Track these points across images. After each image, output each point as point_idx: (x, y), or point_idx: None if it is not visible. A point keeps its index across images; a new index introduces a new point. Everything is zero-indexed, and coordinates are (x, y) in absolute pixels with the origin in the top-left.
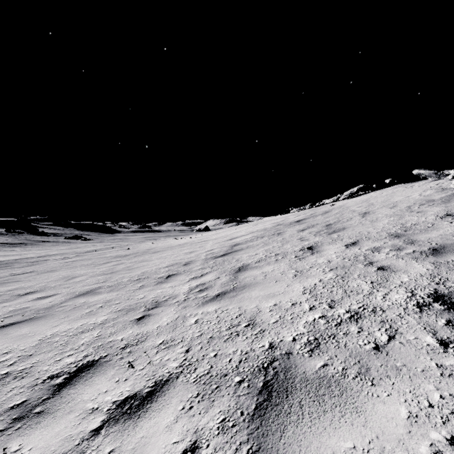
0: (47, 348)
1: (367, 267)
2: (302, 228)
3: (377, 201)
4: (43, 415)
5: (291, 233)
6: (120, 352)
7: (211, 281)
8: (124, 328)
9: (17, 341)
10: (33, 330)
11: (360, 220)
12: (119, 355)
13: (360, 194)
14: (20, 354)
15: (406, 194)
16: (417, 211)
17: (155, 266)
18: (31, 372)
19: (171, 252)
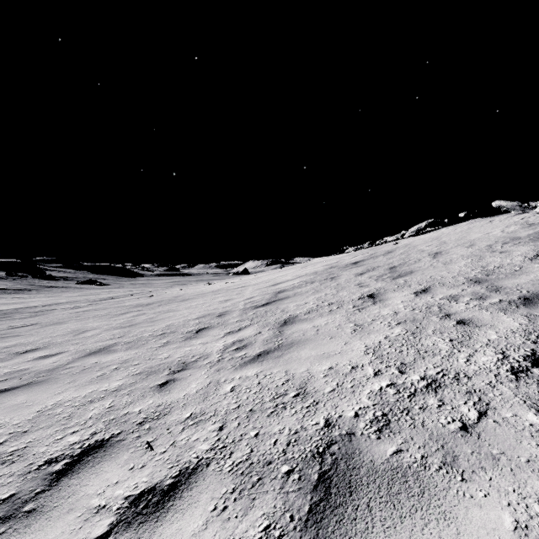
0: (47, 423)
1: (444, 321)
2: (360, 271)
3: (450, 238)
4: (35, 514)
5: (348, 278)
6: (137, 428)
7: (251, 337)
8: (143, 396)
9: (10, 413)
10: (31, 398)
11: (431, 262)
12: (135, 433)
13: (428, 231)
14: (12, 430)
15: (486, 231)
16: (500, 250)
17: (183, 317)
18: (24, 454)
19: (202, 301)
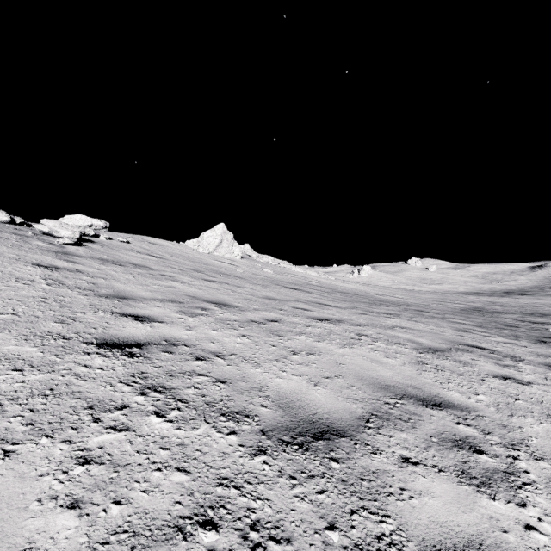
0: None
1: (271, 324)
2: None
3: None
4: None
5: None
6: None
7: (435, 459)
8: None
9: None
10: None
11: None
12: None
13: None
14: None
15: None
16: None
17: None
18: None
19: None
